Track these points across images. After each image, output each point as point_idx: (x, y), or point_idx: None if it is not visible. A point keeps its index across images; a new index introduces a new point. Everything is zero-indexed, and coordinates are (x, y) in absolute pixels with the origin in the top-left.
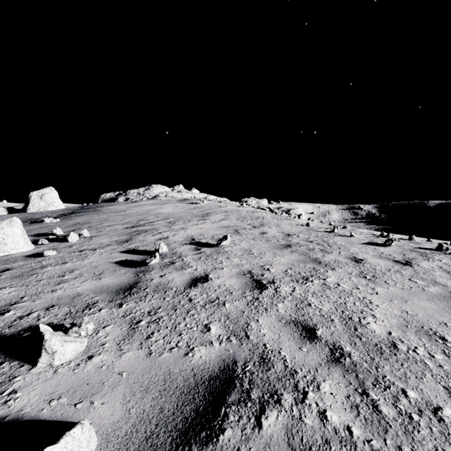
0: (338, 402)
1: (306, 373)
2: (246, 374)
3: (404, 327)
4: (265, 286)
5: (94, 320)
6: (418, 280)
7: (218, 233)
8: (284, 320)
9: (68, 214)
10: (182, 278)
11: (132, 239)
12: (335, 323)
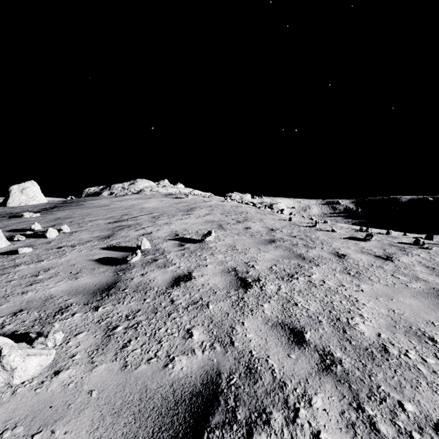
0: (332, 420)
1: (296, 385)
2: (231, 388)
3: (393, 327)
4: (250, 284)
5: (65, 327)
6: (401, 275)
7: (203, 228)
8: (270, 322)
9: (49, 208)
10: (164, 277)
11: (114, 235)
12: (323, 324)
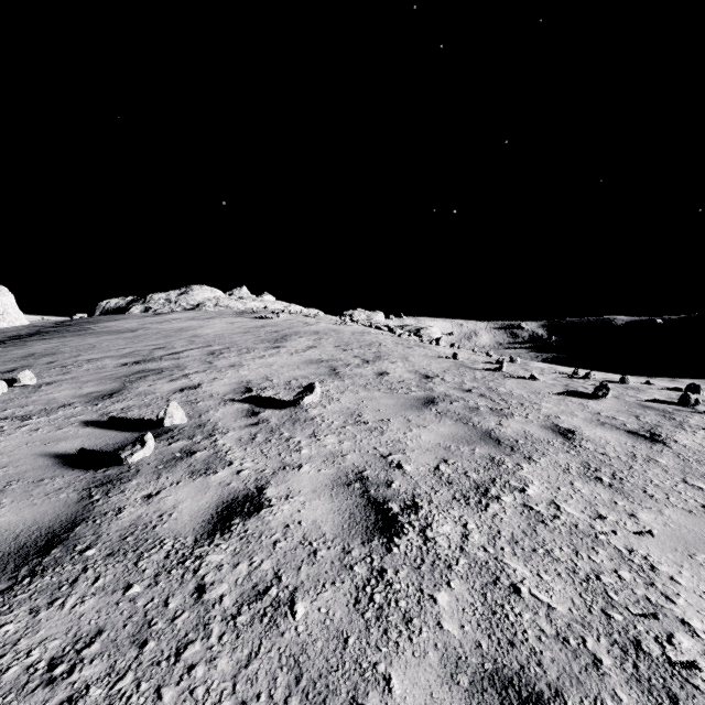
0: None
1: None
2: None
3: None
4: (397, 522)
5: None
6: (702, 481)
7: (300, 375)
8: (464, 673)
9: (25, 336)
10: (198, 503)
11: (122, 391)
12: (607, 674)
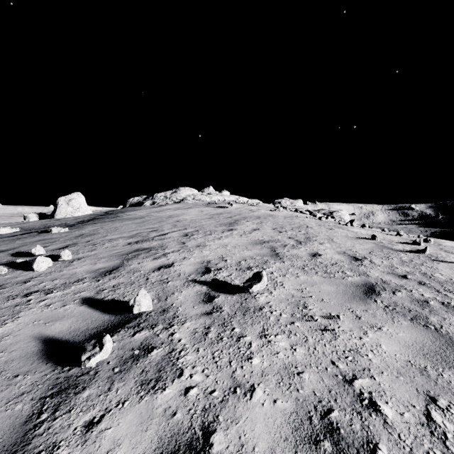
0: None
1: None
2: None
3: None
4: None
5: None
6: None
7: (248, 256)
8: None
9: (85, 221)
10: (133, 452)
11: (119, 268)
12: None
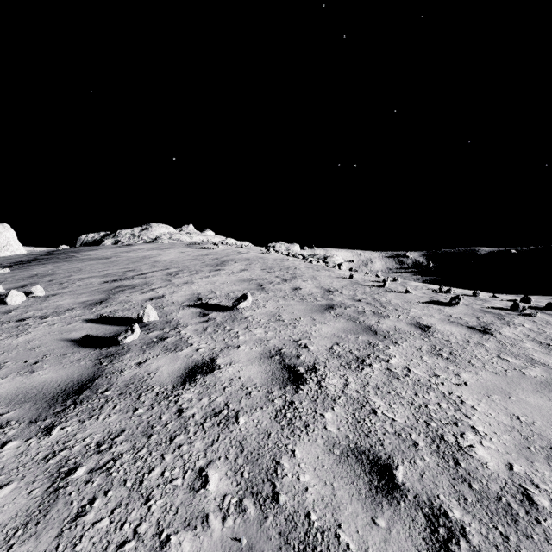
0: None
1: None
2: None
3: (527, 450)
4: (302, 377)
5: None
6: (510, 357)
7: (236, 289)
8: (338, 448)
9: (26, 262)
10: (172, 367)
11: (108, 300)
12: (420, 449)
